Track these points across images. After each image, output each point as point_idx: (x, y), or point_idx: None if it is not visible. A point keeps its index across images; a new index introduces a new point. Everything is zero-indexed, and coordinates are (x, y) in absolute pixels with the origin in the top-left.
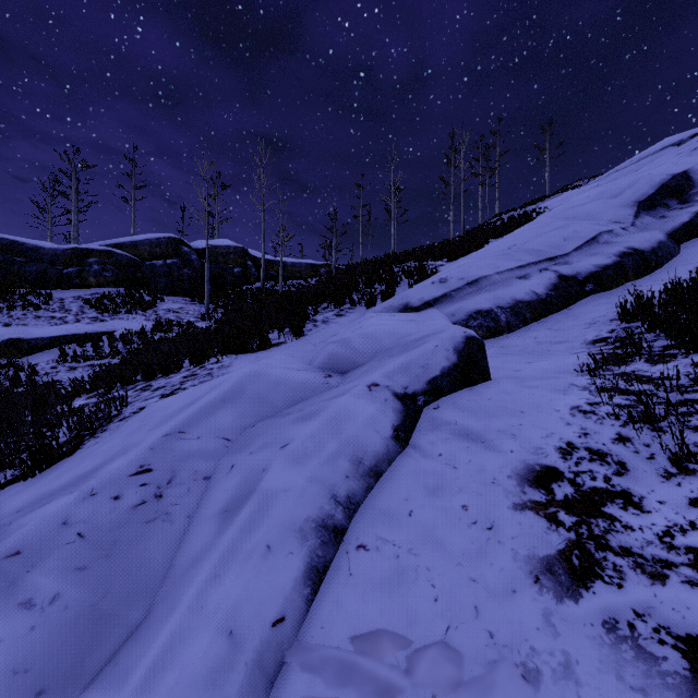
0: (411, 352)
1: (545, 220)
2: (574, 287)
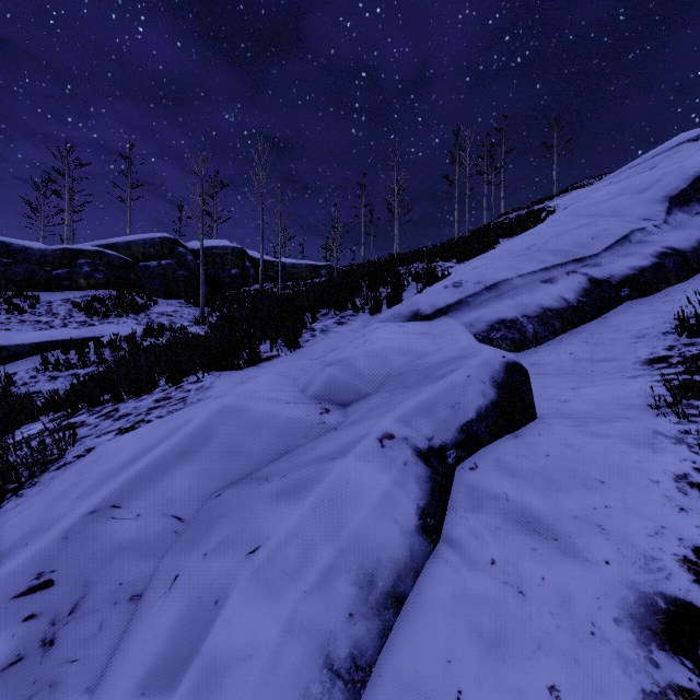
0: (435, 386)
1: (566, 218)
2: (608, 292)
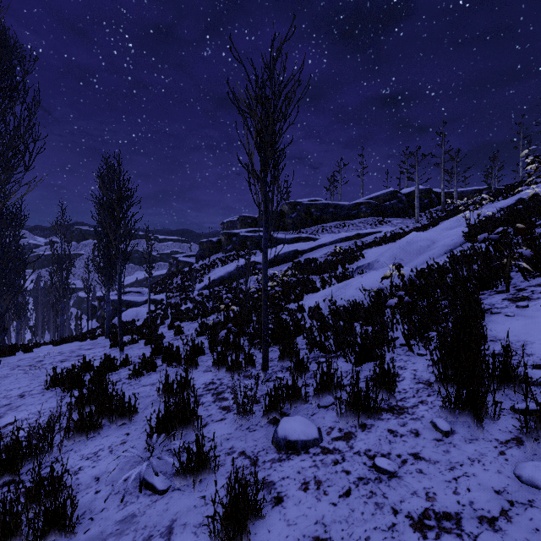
0: (504, 202)
1: None
2: None
